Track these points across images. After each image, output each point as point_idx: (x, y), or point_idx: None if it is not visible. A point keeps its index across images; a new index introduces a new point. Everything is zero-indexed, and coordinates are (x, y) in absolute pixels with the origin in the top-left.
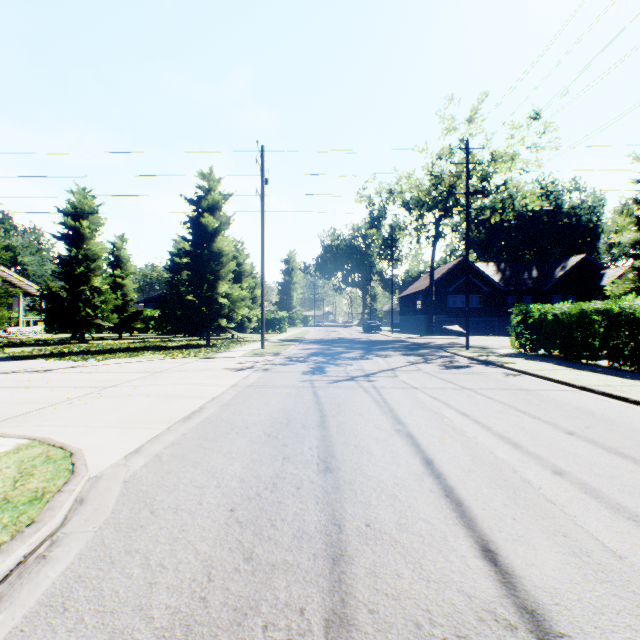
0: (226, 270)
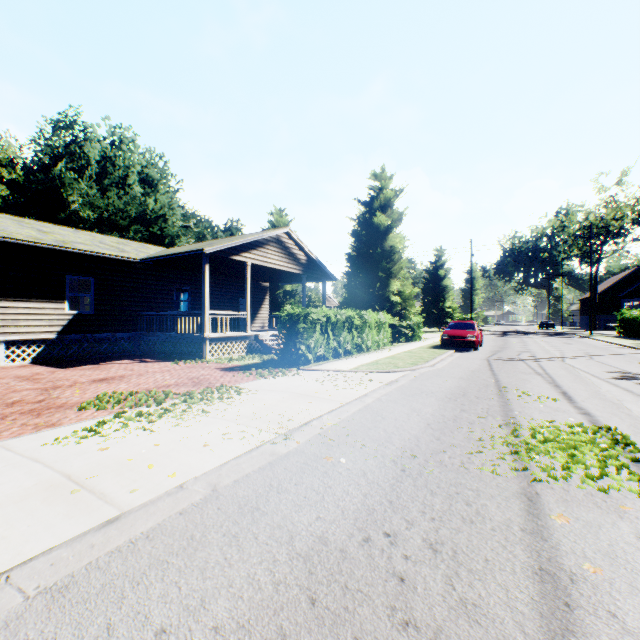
0: (449, 295)
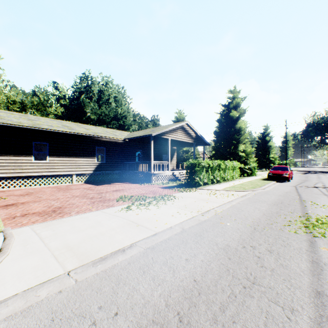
0: (272, 151)
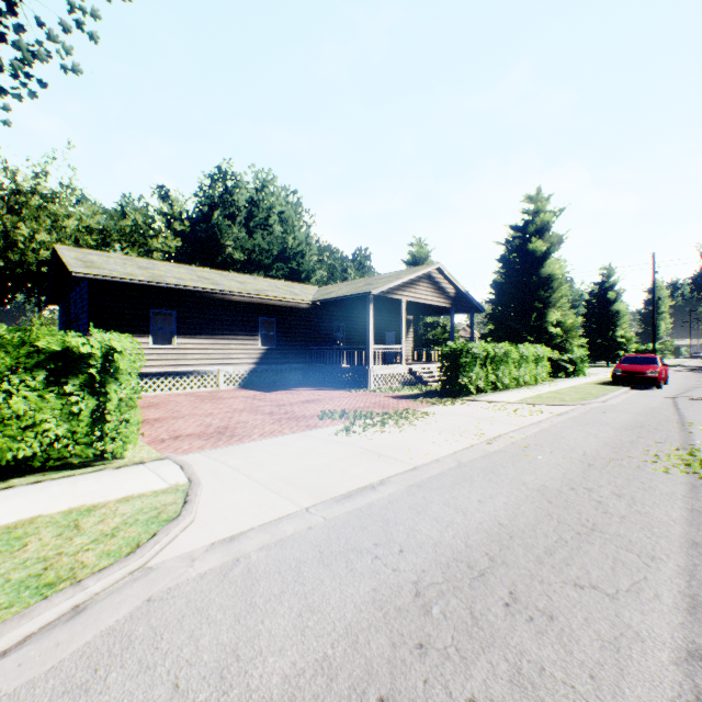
0: (621, 322)
